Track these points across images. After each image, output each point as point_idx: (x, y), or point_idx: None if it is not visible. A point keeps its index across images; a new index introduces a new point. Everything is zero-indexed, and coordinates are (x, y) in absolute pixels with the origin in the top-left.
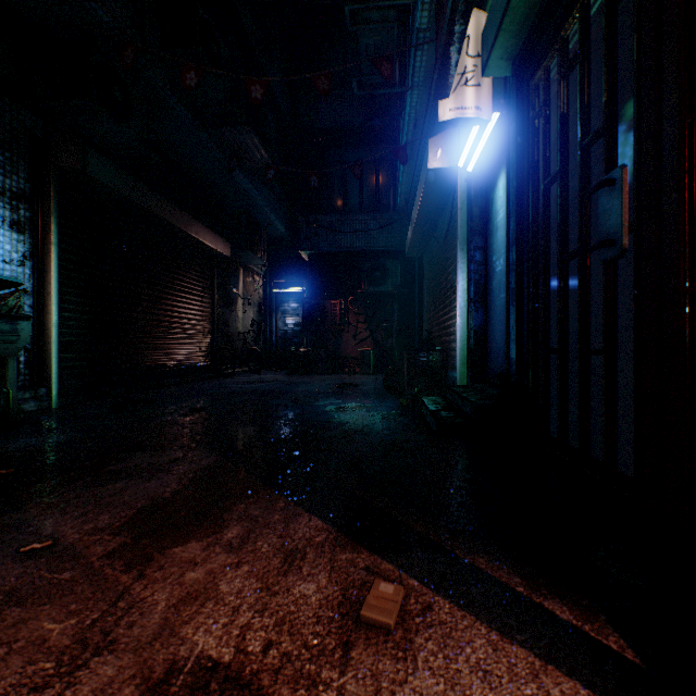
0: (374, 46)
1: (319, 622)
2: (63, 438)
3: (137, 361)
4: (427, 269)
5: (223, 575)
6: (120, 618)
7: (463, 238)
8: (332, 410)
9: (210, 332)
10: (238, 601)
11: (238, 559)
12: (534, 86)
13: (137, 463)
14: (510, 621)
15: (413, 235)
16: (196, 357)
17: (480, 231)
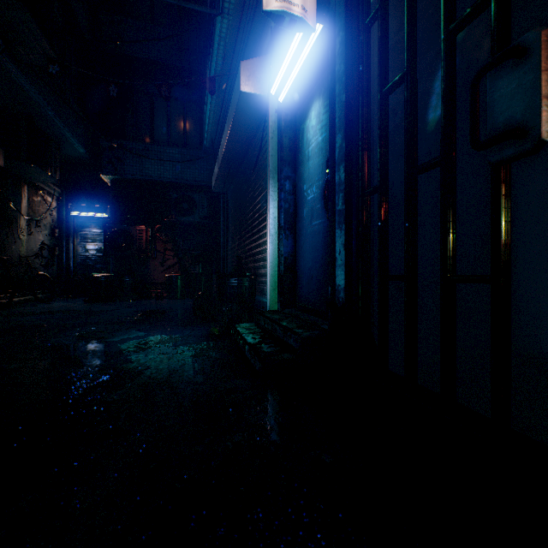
0: None
1: None
2: None
3: None
4: (233, 202)
5: None
6: None
7: (274, 167)
8: (130, 348)
9: None
10: None
11: None
12: None
13: None
14: None
15: (221, 169)
16: None
17: (290, 161)
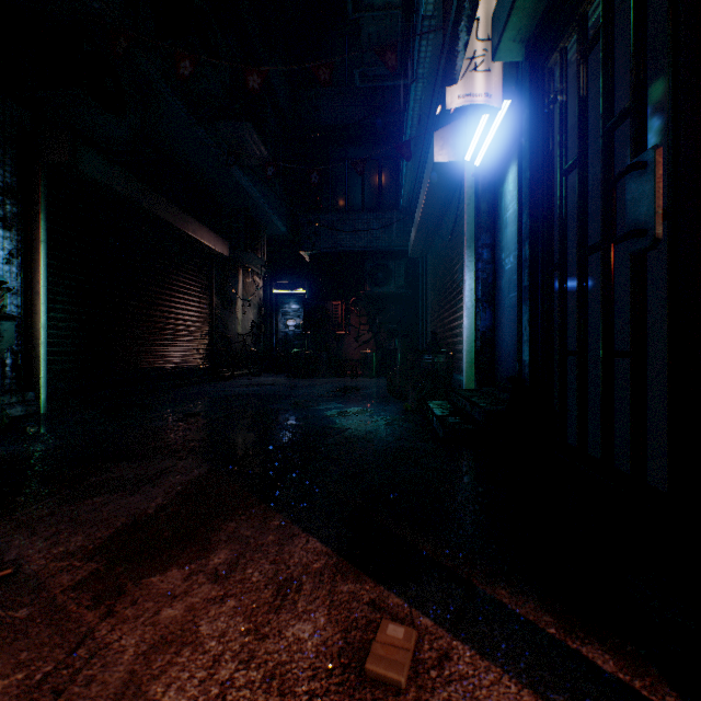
0: (377, 35)
1: (315, 677)
2: (47, 446)
3: (132, 364)
4: (432, 269)
5: (205, 613)
6: (77, 671)
7: (470, 235)
8: (333, 415)
9: (208, 334)
10: (220, 648)
11: (224, 591)
12: (549, 69)
13: (122, 474)
14: (544, 675)
15: (417, 234)
16: (193, 359)
17: (488, 227)
